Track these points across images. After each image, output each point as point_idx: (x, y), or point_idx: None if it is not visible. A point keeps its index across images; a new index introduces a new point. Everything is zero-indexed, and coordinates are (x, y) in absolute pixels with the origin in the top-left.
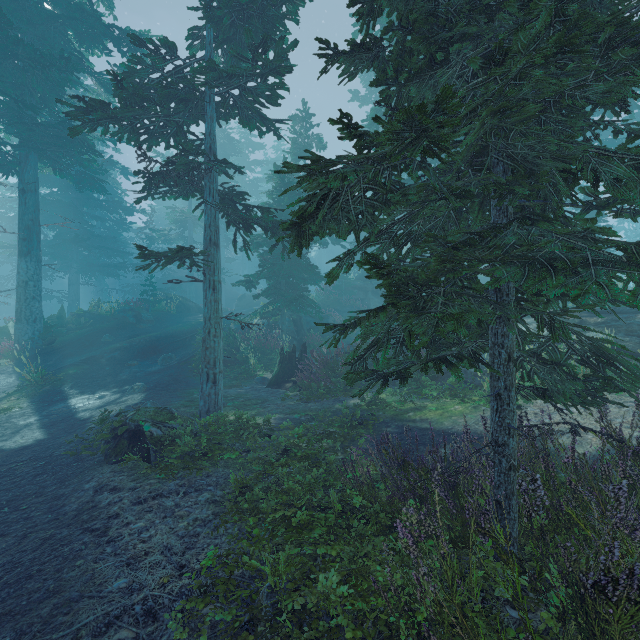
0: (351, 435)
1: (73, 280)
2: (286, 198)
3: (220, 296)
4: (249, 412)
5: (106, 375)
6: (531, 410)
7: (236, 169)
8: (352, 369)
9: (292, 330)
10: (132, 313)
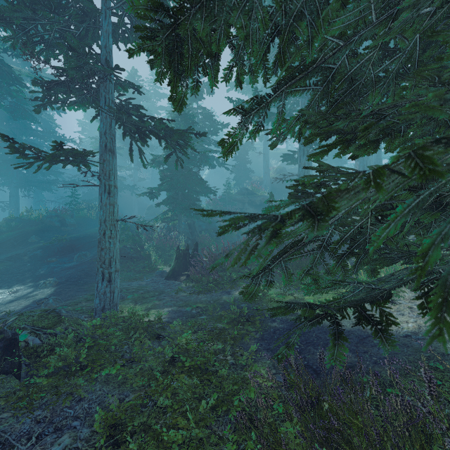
0: (240, 334)
1: (13, 193)
2: (182, 125)
3: (116, 200)
4: (145, 305)
5: (26, 271)
6: (404, 304)
7: (135, 89)
8: (253, 282)
9: (187, 232)
10: (57, 218)
